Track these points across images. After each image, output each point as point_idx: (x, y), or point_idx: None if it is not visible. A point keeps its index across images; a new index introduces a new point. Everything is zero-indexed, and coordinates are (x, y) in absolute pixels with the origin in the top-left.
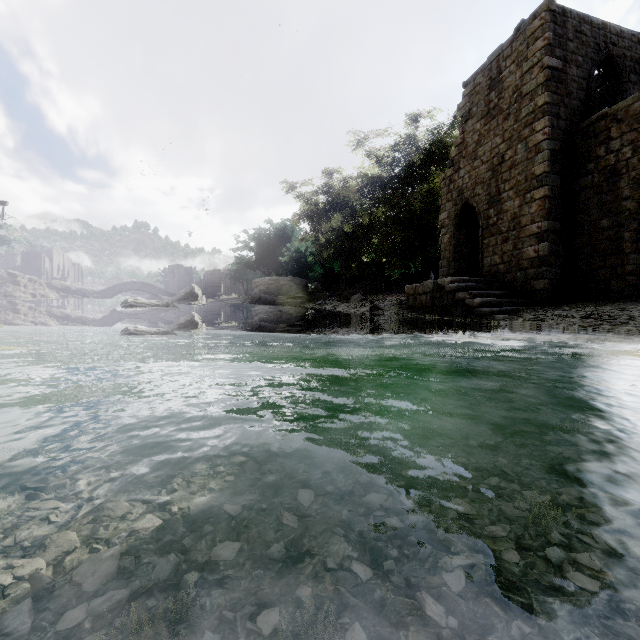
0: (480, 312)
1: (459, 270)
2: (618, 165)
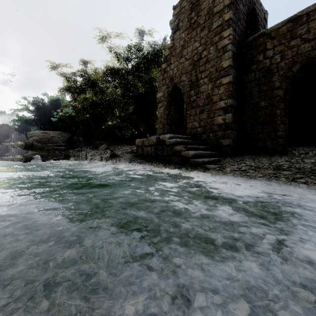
0: (194, 162)
1: (170, 131)
2: (272, 66)
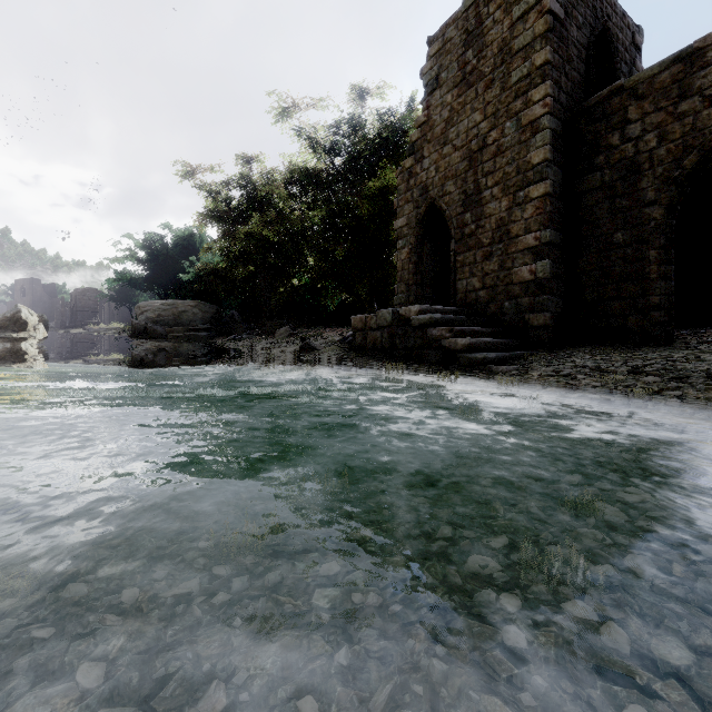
0: (468, 359)
1: (422, 297)
2: (639, 158)
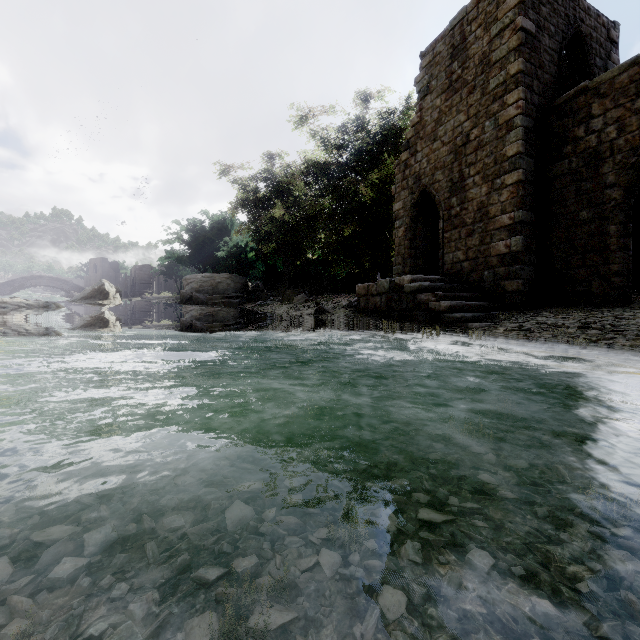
0: (449, 318)
1: (415, 268)
2: (601, 147)
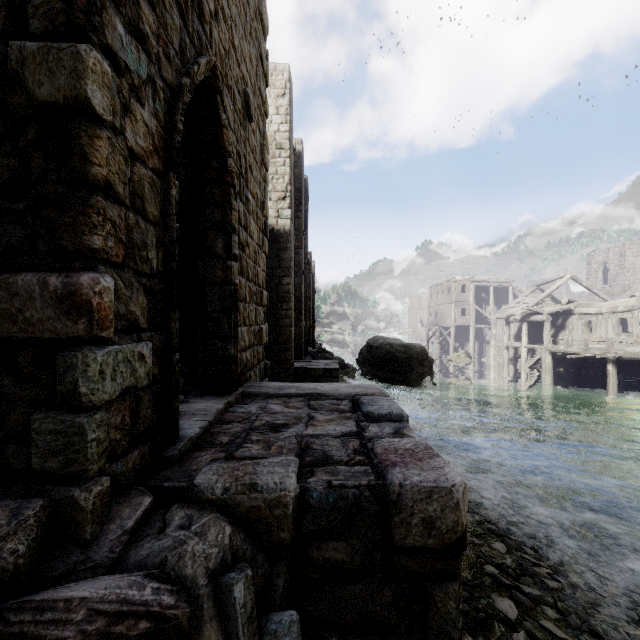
0: None
1: None
2: None
